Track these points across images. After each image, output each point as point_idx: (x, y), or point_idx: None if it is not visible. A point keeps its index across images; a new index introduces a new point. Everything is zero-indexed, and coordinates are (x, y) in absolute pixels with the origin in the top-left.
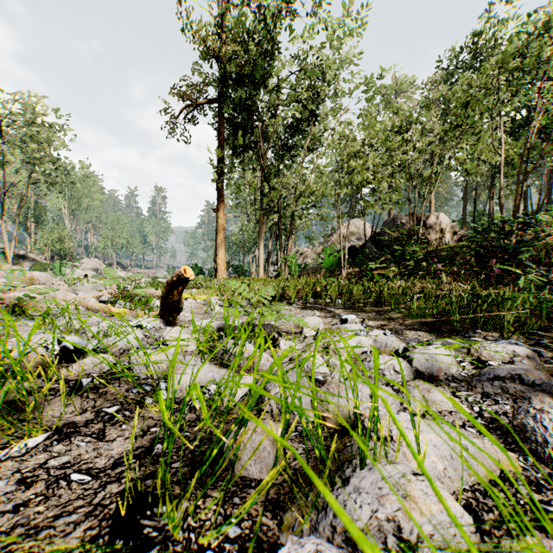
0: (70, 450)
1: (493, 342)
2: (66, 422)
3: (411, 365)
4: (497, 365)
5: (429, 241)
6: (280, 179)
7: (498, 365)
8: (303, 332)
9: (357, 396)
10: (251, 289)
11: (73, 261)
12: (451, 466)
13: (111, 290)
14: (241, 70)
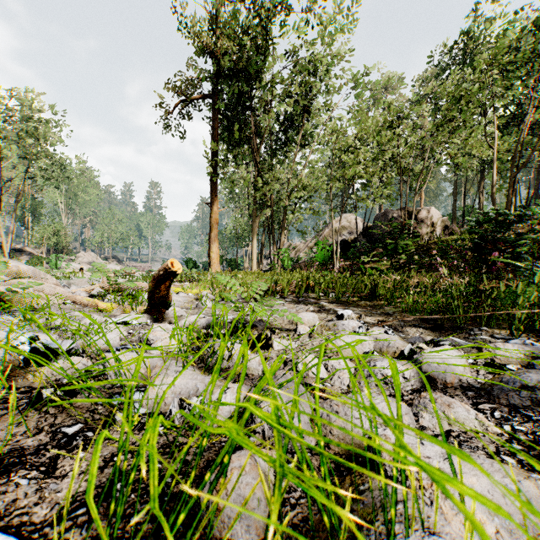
0: (5, 492)
1: (505, 341)
2: (14, 447)
3: (421, 370)
4: (518, 371)
5: (421, 235)
6: (273, 173)
7: (520, 371)
8: (298, 329)
9: (375, 428)
10: (243, 283)
11: (69, 255)
12: (504, 525)
13: (102, 284)
14: (234, 66)
